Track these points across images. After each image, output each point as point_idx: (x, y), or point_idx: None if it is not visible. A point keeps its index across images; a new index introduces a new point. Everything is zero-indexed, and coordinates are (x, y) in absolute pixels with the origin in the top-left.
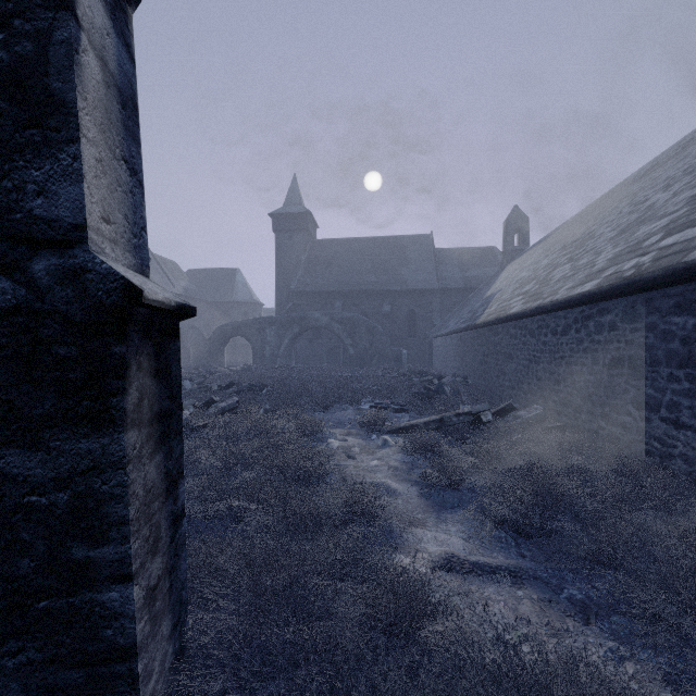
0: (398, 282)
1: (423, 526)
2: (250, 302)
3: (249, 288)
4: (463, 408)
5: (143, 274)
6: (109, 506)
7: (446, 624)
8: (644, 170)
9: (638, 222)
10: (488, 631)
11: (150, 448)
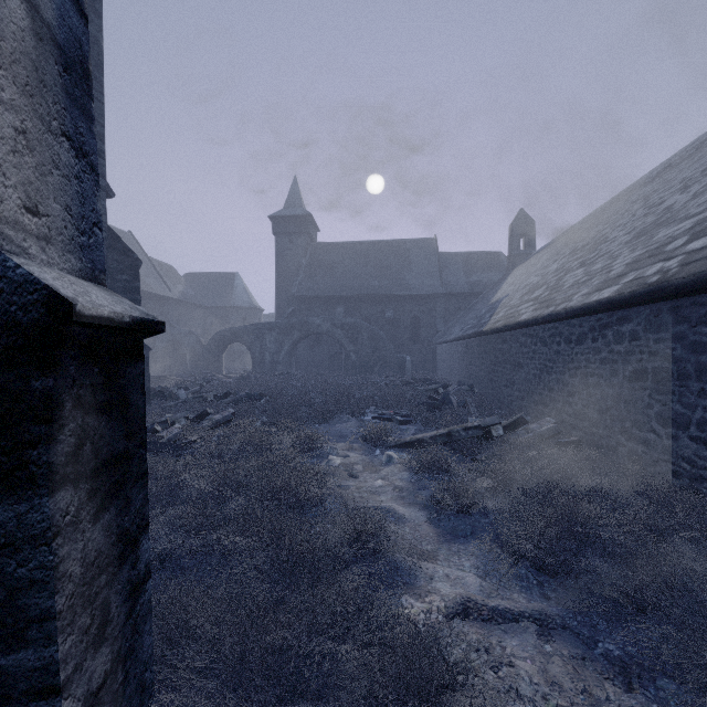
0: (401, 286)
1: (434, 560)
2: (250, 307)
3: (248, 293)
4: (472, 421)
5: (94, 281)
6: (27, 595)
7: (468, 701)
8: (655, 172)
9: (656, 225)
10: (516, 702)
11: (94, 507)
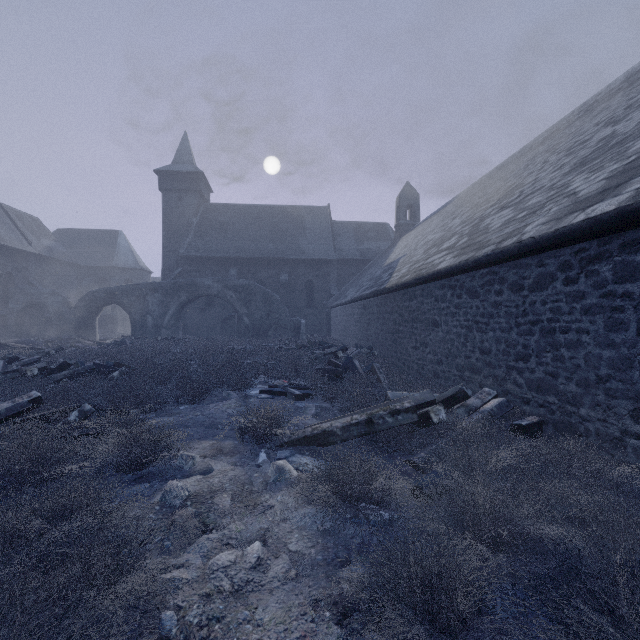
0: (296, 251)
1: None
2: (135, 269)
3: (134, 253)
4: (393, 396)
5: None
6: None
7: None
8: (542, 137)
9: (609, 147)
10: None
11: None
